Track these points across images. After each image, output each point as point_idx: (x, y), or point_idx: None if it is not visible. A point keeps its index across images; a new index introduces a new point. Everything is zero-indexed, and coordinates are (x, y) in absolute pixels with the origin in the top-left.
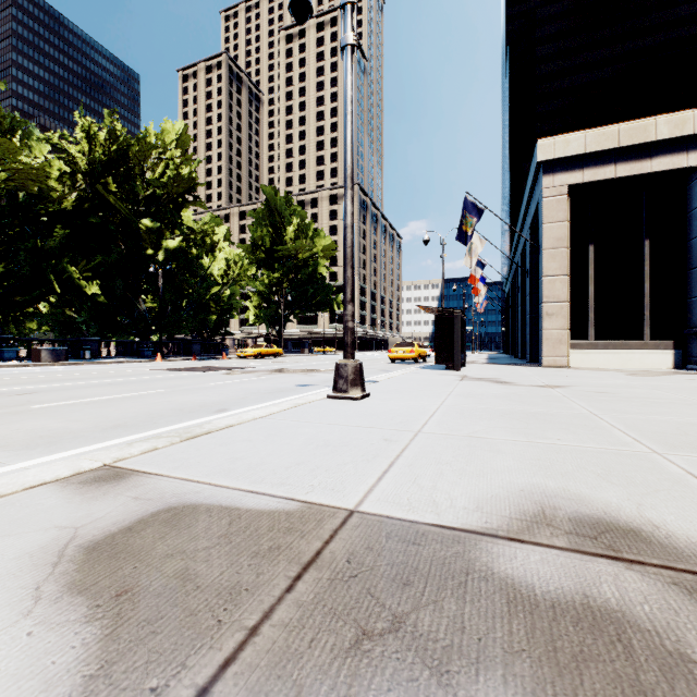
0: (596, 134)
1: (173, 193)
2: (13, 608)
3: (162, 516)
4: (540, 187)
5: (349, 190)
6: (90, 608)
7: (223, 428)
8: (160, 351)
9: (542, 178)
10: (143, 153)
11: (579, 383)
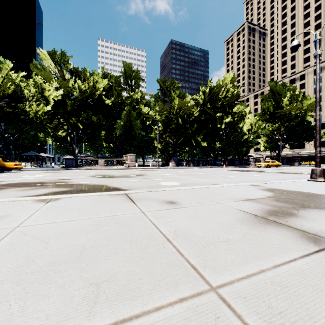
0: None
1: (230, 102)
2: (260, 190)
3: (271, 189)
4: None
5: (317, 106)
6: (270, 191)
7: (272, 183)
8: (224, 163)
9: None
10: (218, 90)
11: None
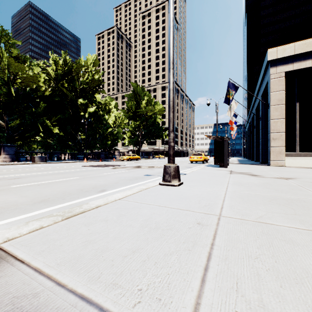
0: (300, 44)
1: (91, 86)
2: None
3: None
4: (269, 74)
5: (171, 69)
6: None
7: (94, 208)
8: (86, 157)
9: (270, 69)
10: (78, 69)
11: (300, 176)
